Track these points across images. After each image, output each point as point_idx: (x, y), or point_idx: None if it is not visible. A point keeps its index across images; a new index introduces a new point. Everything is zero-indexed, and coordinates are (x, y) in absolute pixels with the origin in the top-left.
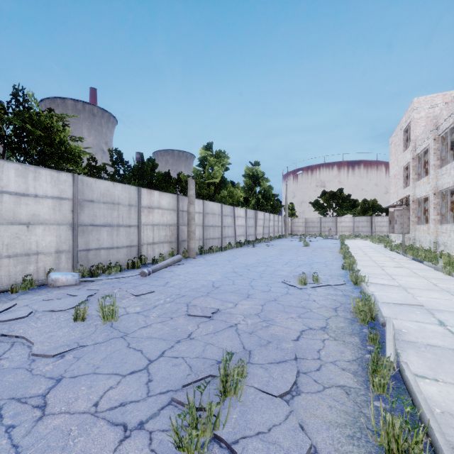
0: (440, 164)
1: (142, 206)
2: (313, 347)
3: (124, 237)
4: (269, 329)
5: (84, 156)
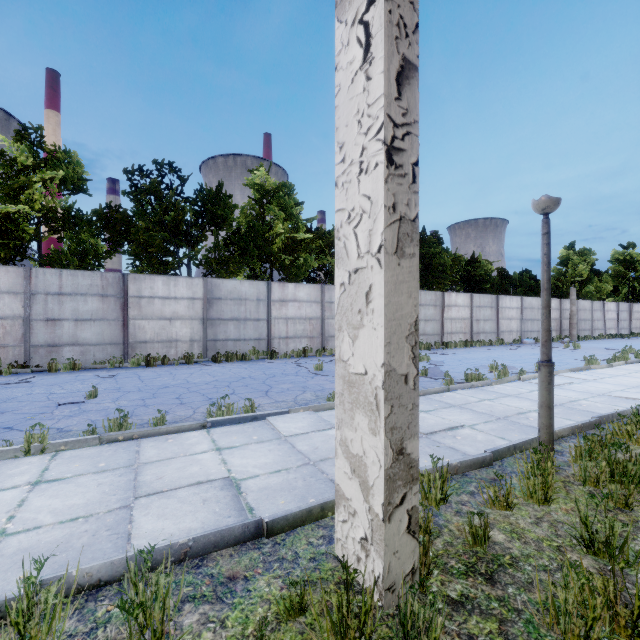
0: None
1: None
2: None
3: (536, 326)
4: None
5: None
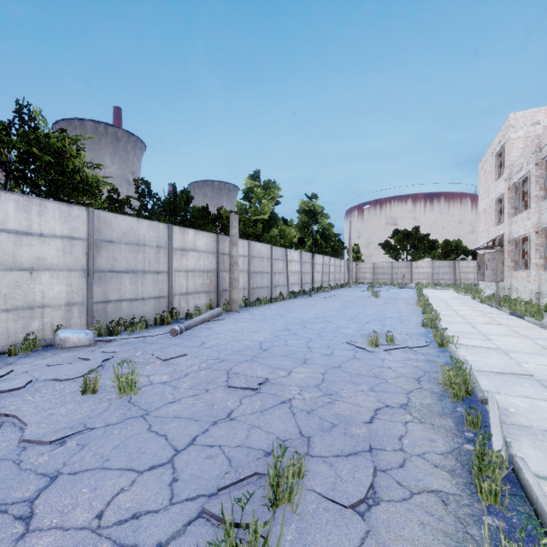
0: (543, 195)
1: (174, 247)
2: (393, 433)
3: (151, 287)
4: (333, 407)
5: (103, 187)
